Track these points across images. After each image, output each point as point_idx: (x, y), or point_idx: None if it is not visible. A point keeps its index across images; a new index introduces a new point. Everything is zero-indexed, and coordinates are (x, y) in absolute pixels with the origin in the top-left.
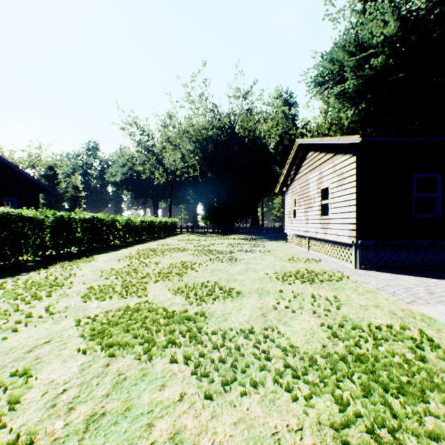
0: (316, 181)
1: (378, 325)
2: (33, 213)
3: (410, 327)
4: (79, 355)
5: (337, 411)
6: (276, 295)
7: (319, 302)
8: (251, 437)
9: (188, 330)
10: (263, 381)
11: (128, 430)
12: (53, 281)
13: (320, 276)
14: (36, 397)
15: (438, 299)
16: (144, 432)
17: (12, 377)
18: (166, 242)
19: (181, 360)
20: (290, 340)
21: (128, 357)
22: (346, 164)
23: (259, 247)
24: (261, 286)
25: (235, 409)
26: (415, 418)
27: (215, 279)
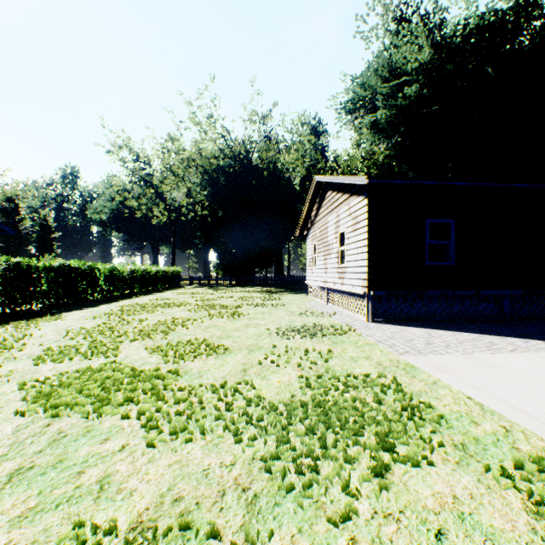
0: (334, 224)
1: (357, 375)
2: None
3: (388, 376)
4: (16, 418)
5: (275, 448)
6: (268, 350)
7: (311, 355)
8: (181, 473)
9: (152, 388)
10: (213, 428)
11: (55, 478)
12: None
13: (326, 330)
14: None
15: (432, 349)
16: (73, 478)
17: None
18: (163, 296)
19: (134, 416)
20: (259, 391)
21: (74, 417)
22: (360, 207)
23: (273, 300)
24: (255, 342)
25: (175, 454)
26: (341, 448)
27: (207, 336)
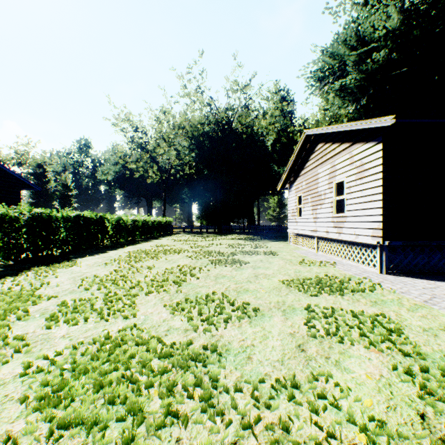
0: (328, 175)
1: None
2: (2, 210)
3: None
4: None
5: None
6: (305, 312)
7: (366, 323)
8: None
9: (196, 384)
10: None
11: None
12: (17, 293)
13: (347, 284)
14: None
15: None
16: None
17: None
18: (160, 242)
19: None
20: (365, 405)
21: None
22: (368, 153)
23: (261, 248)
24: (280, 299)
25: None
26: None
27: (222, 288)
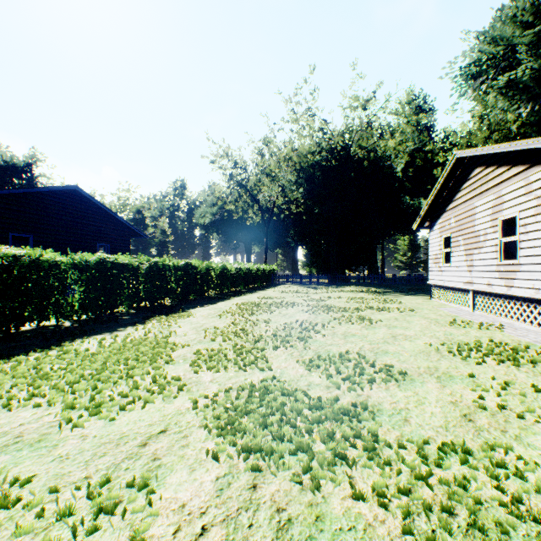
0: (490, 209)
1: None
2: (128, 260)
3: None
4: (209, 461)
5: None
6: (466, 381)
7: None
8: None
9: (355, 435)
10: None
11: None
12: (152, 340)
13: (524, 353)
14: (166, 536)
15: None
16: None
17: (129, 489)
18: (267, 294)
19: (368, 495)
20: None
21: (280, 476)
22: None
23: (392, 303)
24: (431, 365)
25: None
26: None
27: (355, 348)
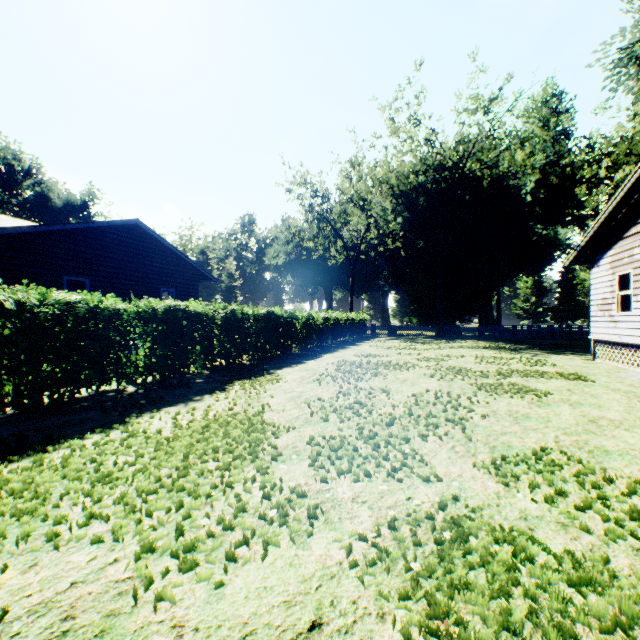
0: None
1: None
2: (201, 307)
3: None
4: None
5: None
6: None
7: None
8: None
9: None
10: None
11: None
12: (242, 417)
13: None
14: None
15: None
16: None
17: None
18: (364, 350)
19: None
20: None
21: None
22: None
23: (542, 365)
24: None
25: None
26: None
27: (547, 442)
